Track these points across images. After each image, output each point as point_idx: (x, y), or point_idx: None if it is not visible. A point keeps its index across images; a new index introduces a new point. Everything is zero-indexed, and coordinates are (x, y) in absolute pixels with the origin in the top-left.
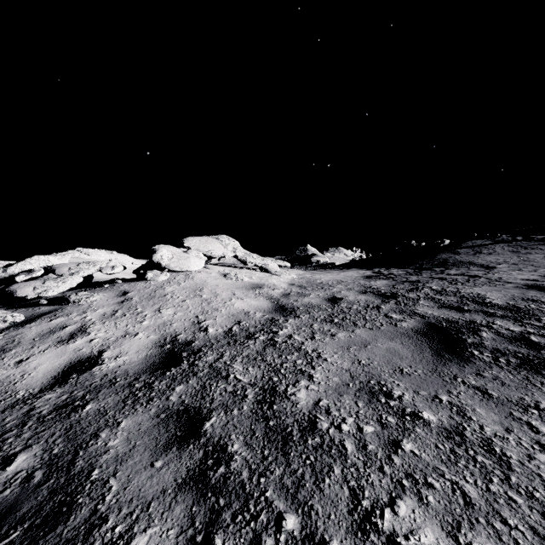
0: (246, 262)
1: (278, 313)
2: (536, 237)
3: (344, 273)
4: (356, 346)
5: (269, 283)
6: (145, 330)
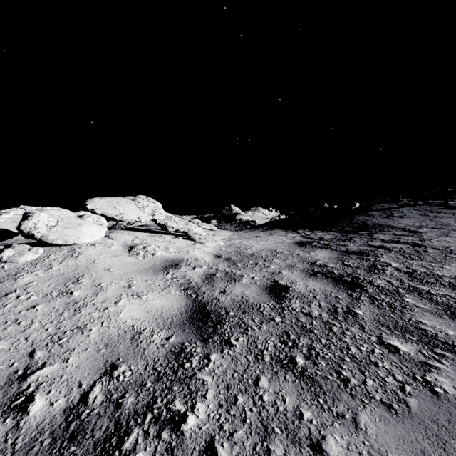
0: (166, 227)
1: (194, 330)
2: (434, 201)
3: (273, 238)
4: None
5: (189, 257)
6: None
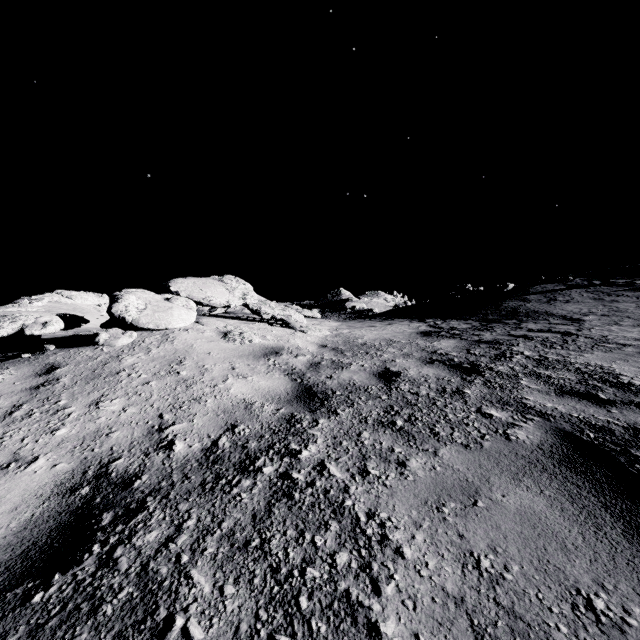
0: (260, 313)
1: (302, 404)
2: (617, 281)
3: (392, 328)
4: (453, 499)
5: (291, 346)
6: (53, 450)
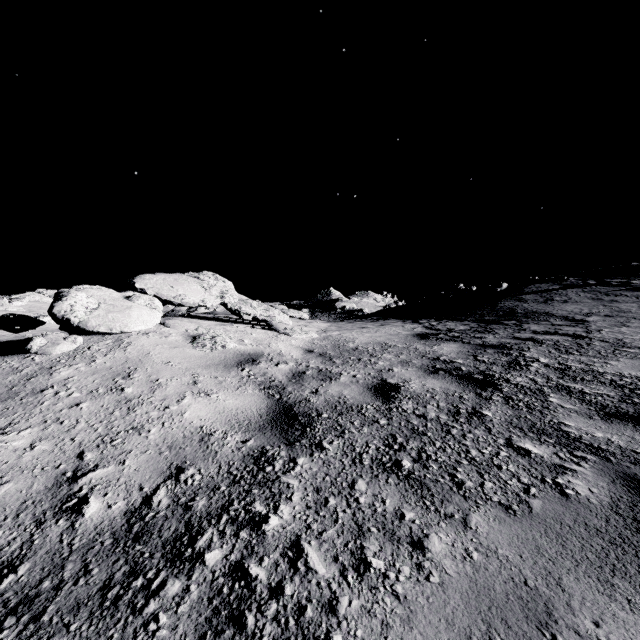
0: (240, 314)
1: (277, 433)
2: (612, 280)
3: (385, 329)
4: (515, 634)
5: (271, 352)
6: None
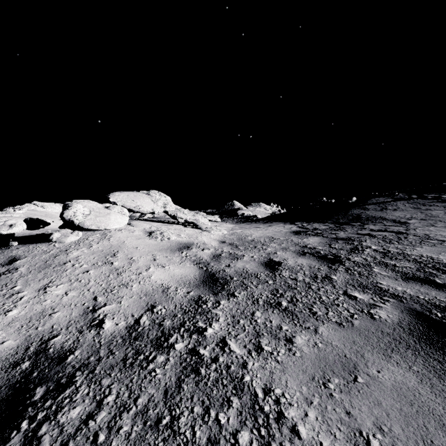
0: (176, 218)
1: (207, 288)
2: (428, 195)
3: (272, 228)
4: (336, 375)
5: (198, 242)
6: (3, 329)
